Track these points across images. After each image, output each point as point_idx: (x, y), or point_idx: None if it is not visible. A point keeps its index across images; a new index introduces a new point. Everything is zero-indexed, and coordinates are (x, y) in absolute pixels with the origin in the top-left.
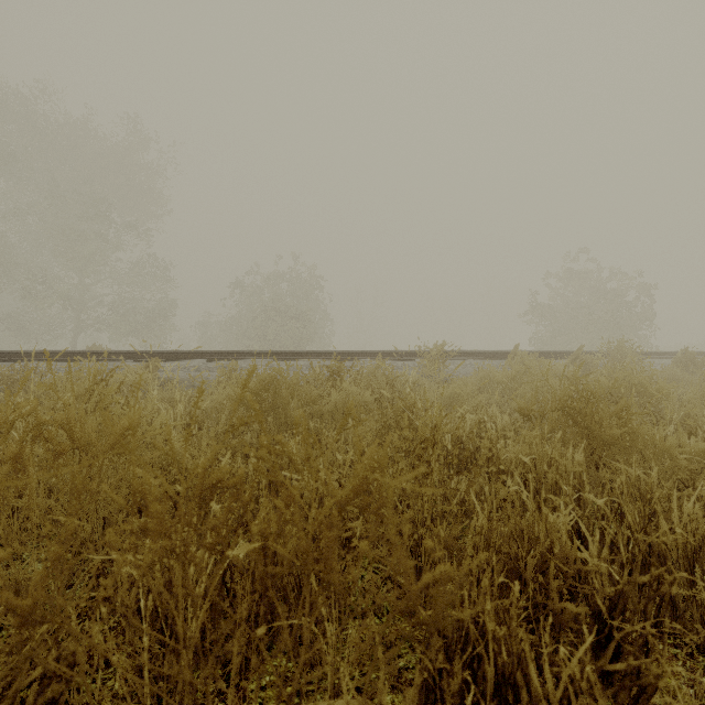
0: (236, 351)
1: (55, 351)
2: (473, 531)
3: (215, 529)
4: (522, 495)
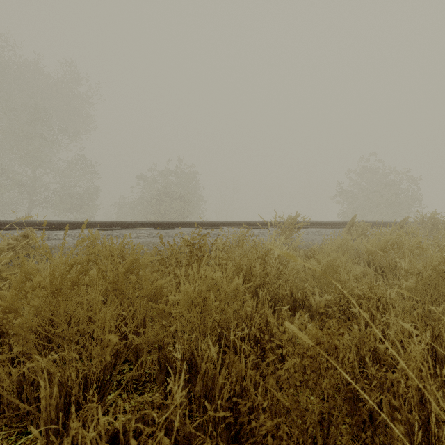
0: (123, 222)
1: None
2: None
3: None
4: None
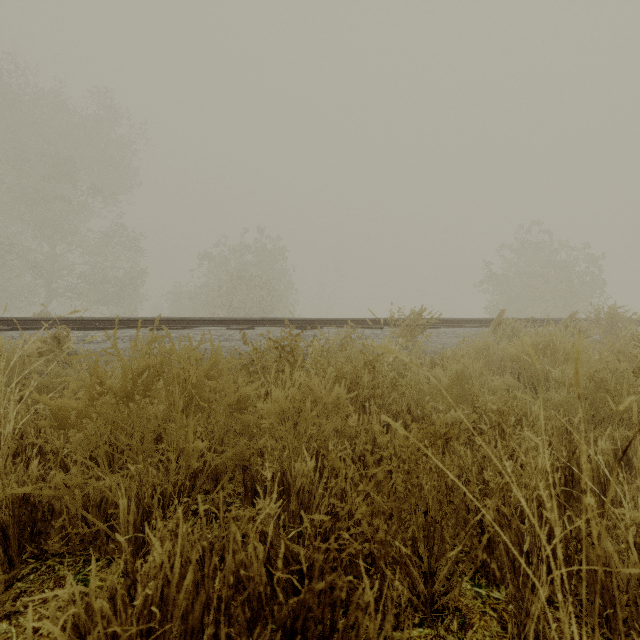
0: (184, 319)
1: None
2: None
3: None
4: None
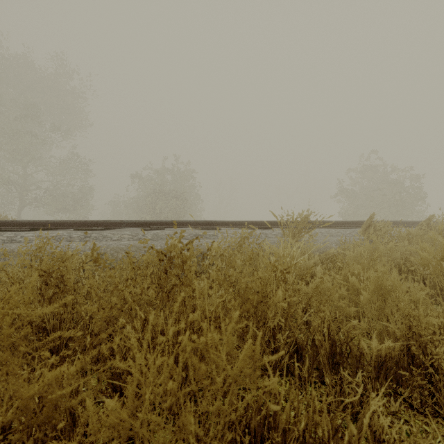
0: (106, 221)
1: None
2: None
3: None
4: None
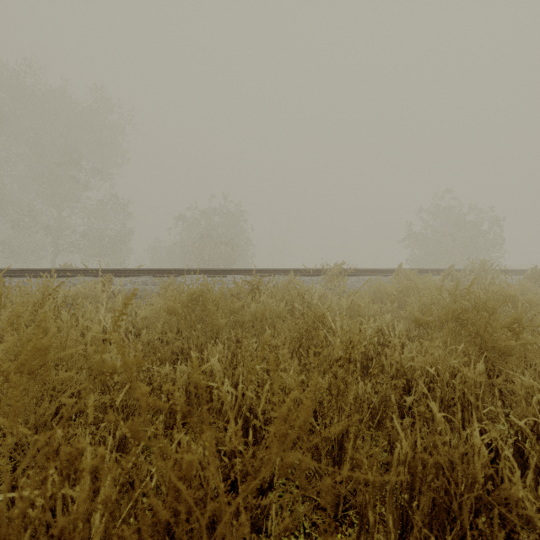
0: (176, 269)
1: (31, 269)
2: (396, 460)
3: (65, 533)
4: (432, 407)
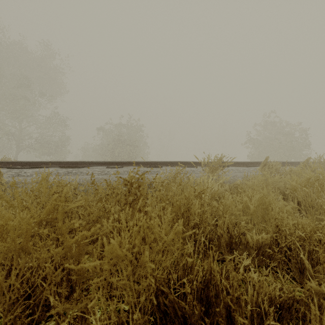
0: (82, 162)
1: None
2: None
3: None
4: None
